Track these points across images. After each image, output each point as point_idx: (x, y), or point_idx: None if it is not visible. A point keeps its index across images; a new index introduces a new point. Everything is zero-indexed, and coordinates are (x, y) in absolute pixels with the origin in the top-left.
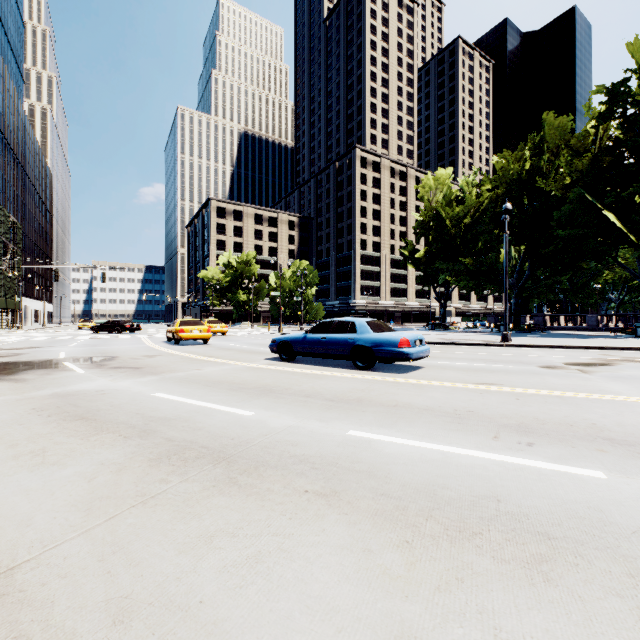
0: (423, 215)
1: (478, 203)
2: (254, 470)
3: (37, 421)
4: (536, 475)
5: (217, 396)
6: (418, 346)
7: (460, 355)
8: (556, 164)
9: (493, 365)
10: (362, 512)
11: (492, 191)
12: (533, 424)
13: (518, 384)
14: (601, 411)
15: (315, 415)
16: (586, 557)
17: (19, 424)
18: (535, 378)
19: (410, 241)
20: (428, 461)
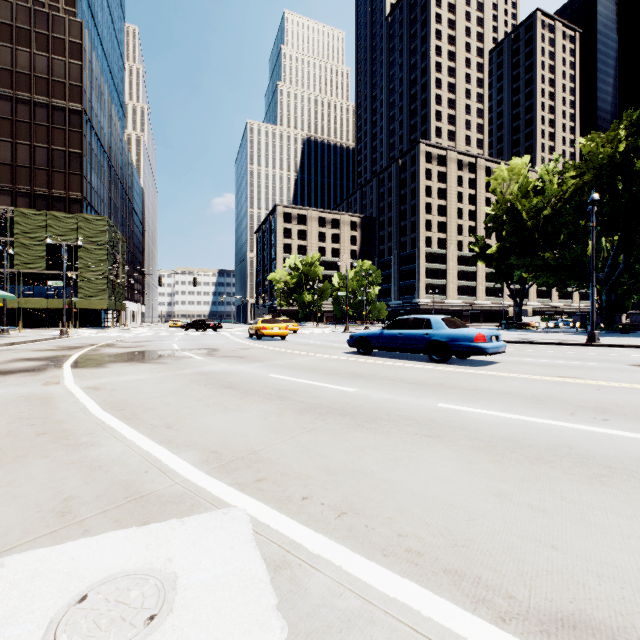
0: (495, 209)
1: (560, 192)
2: (373, 421)
3: (201, 388)
4: (606, 437)
5: (318, 378)
6: (494, 341)
7: (538, 353)
8: None
9: (575, 362)
10: (461, 446)
11: (577, 178)
12: (611, 407)
13: (601, 378)
14: None
15: (406, 393)
16: (638, 478)
17: (191, 389)
18: (621, 374)
19: (480, 237)
20: (510, 424)
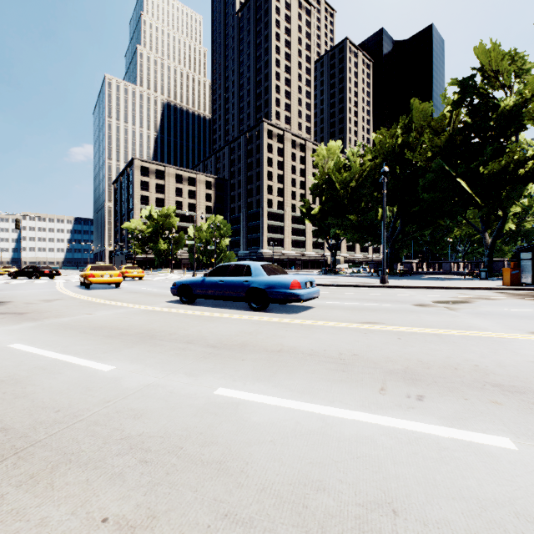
0: (318, 178)
1: (361, 170)
2: (47, 474)
3: None
4: (436, 451)
5: (85, 345)
6: (309, 288)
7: (347, 295)
8: (421, 140)
9: (375, 304)
10: None
11: (372, 161)
12: (419, 369)
13: (398, 322)
14: (478, 349)
15: (186, 367)
16: None
17: None
18: (412, 316)
19: (307, 200)
20: (303, 435)
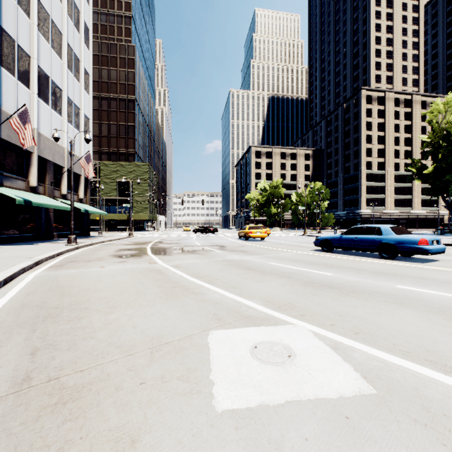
0: (431, 137)
1: None
2: (353, 292)
3: (234, 269)
4: None
5: (303, 266)
6: (435, 244)
7: None
8: None
9: None
10: (420, 309)
11: None
12: None
13: None
14: None
15: (369, 278)
16: None
17: (229, 269)
18: None
19: (417, 160)
20: None
